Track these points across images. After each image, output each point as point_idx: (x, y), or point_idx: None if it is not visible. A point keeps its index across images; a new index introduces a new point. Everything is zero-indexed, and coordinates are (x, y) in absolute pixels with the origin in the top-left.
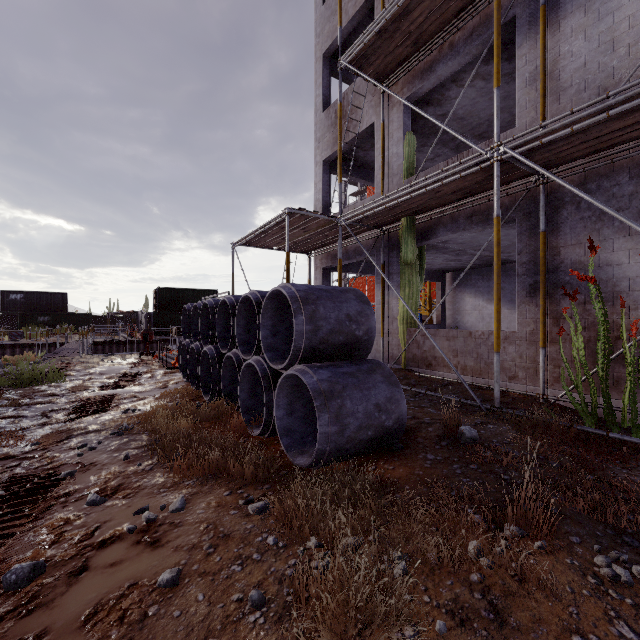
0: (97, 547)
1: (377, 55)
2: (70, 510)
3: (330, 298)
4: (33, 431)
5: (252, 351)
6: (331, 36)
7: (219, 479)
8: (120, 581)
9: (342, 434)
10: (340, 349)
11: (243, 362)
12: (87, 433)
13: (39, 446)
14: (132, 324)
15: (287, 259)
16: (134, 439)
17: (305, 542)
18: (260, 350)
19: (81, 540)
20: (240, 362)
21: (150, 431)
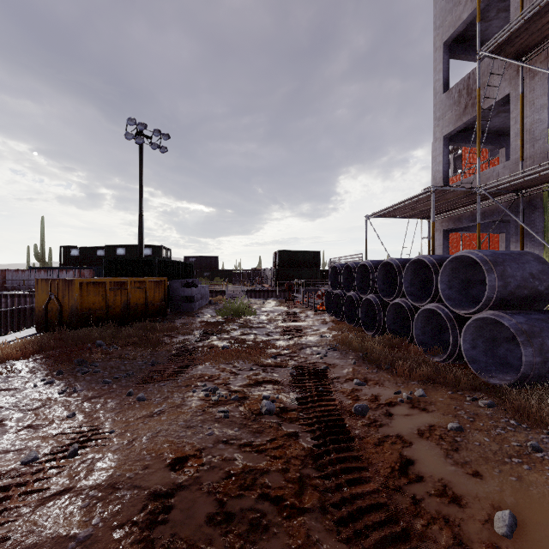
0: (387, 405)
1: (521, 36)
2: (347, 386)
3: (513, 260)
4: (276, 342)
5: (418, 300)
6: (453, 25)
7: (435, 384)
8: (421, 423)
9: (544, 364)
10: (523, 300)
11: (412, 308)
12: (311, 347)
13: (291, 351)
14: (260, 278)
15: (433, 227)
16: (347, 353)
17: (546, 428)
18: (434, 299)
19: (372, 401)
20: (409, 307)
21: (352, 350)
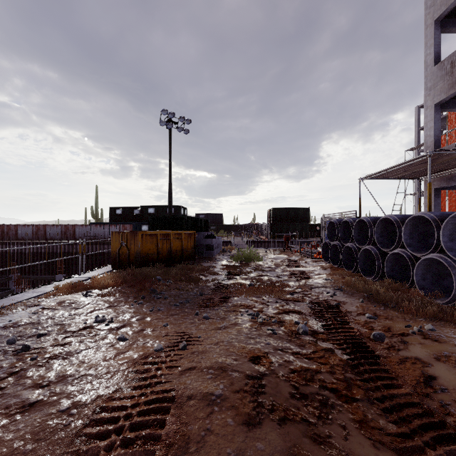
0: (400, 335)
1: None
2: (360, 319)
3: None
4: (288, 283)
5: (417, 250)
6: (445, 3)
7: (441, 321)
8: (436, 350)
9: None
10: None
11: (412, 257)
12: (319, 287)
13: (303, 290)
14: (257, 231)
15: (429, 187)
16: (353, 293)
17: None
18: (435, 250)
19: (386, 331)
20: (409, 257)
21: (357, 291)
